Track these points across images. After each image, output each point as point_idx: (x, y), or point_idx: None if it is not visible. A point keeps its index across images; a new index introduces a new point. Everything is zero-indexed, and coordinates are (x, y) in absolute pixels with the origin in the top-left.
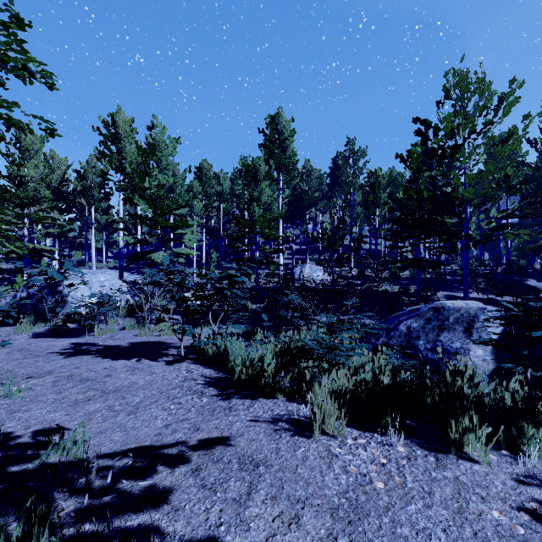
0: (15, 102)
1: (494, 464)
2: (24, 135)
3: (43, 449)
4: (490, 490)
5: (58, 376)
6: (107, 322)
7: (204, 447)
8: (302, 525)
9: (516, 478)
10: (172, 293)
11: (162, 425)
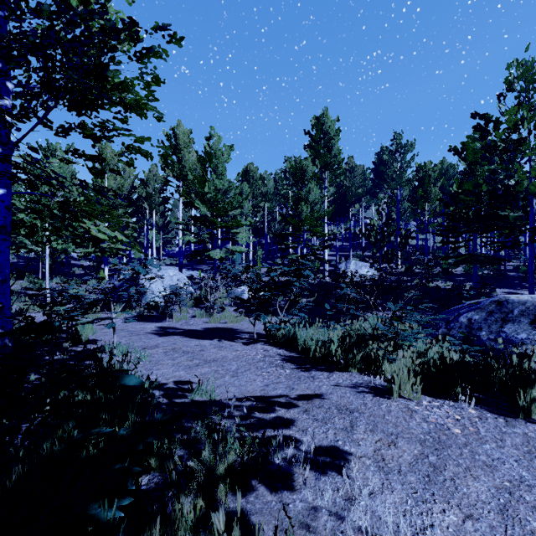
0: (149, 138)
1: None
2: (105, 152)
3: (187, 392)
4: None
5: (165, 349)
6: (181, 310)
7: (304, 399)
8: (399, 447)
9: None
10: (247, 284)
11: (262, 385)
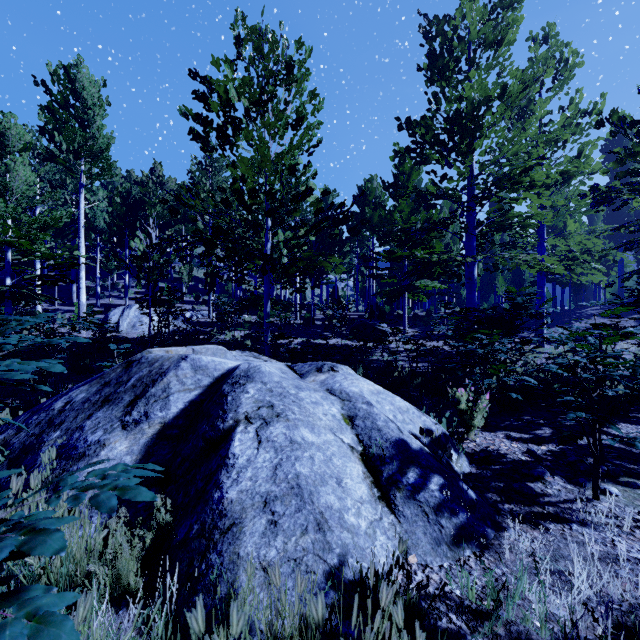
0: None
1: None
2: None
3: None
4: None
5: None
6: None
7: None
8: None
9: None
10: None
11: None
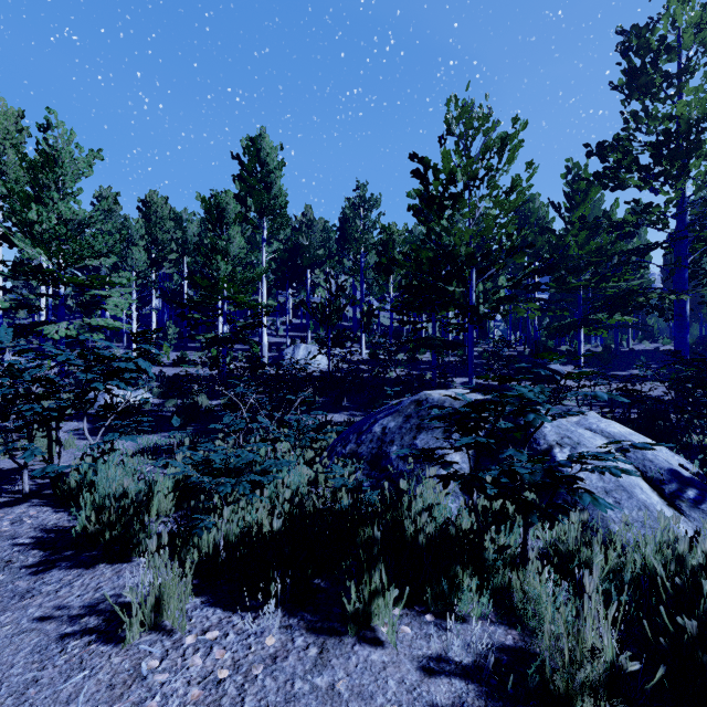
0: None
1: (406, 643)
2: None
3: None
4: (373, 702)
5: None
6: None
7: None
8: None
9: (424, 667)
10: (1, 388)
11: None
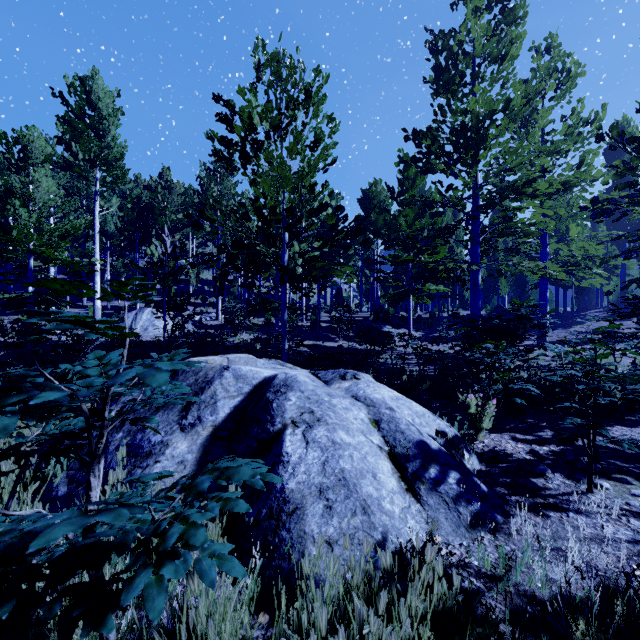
0: None
1: None
2: None
3: None
4: None
5: None
6: None
7: None
8: None
9: None
10: None
11: None
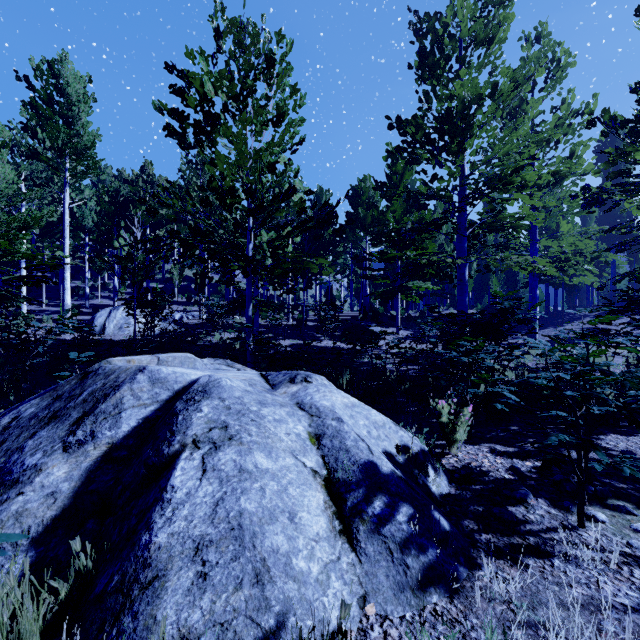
0: None
1: None
2: None
3: None
4: None
5: None
6: None
7: None
8: None
9: None
10: None
11: None
